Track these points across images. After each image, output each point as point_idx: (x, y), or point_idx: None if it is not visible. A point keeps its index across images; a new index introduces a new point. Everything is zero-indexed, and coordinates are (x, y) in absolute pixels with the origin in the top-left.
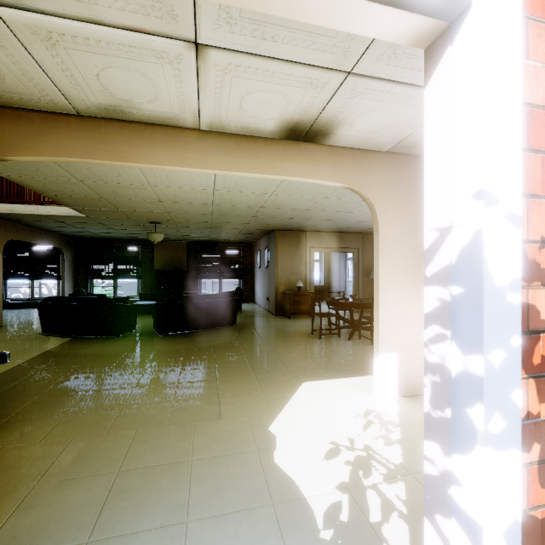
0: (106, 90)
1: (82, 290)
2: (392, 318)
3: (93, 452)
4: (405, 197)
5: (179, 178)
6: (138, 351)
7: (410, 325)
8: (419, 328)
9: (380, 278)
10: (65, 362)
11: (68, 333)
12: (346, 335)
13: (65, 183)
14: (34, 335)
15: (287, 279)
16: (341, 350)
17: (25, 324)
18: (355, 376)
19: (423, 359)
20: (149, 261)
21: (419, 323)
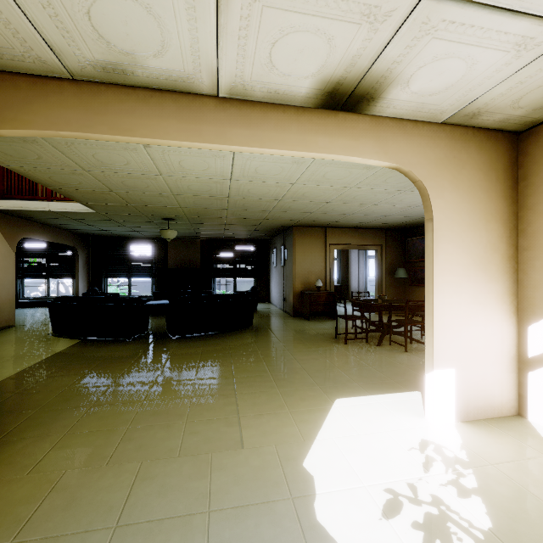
0: (101, 38)
1: (95, 289)
2: (449, 325)
3: (87, 494)
4: (465, 178)
5: (193, 165)
6: (149, 356)
7: (471, 335)
8: (481, 338)
9: (434, 278)
10: (72, 368)
11: (78, 334)
12: (373, 339)
13: (72, 174)
14: (45, 335)
15: (305, 278)
16: (372, 358)
17: (38, 324)
18: (396, 392)
19: (486, 376)
20: (163, 259)
21: (481, 332)
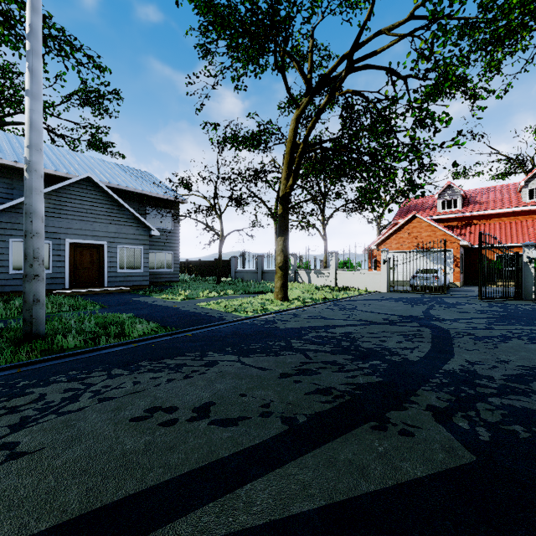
0: None
1: None
2: None
3: None
4: None
5: None
6: None
7: None
8: None
9: None
10: None
11: None
12: None
13: None
14: None
15: None
16: None
17: None
18: None
19: None
20: None
21: None
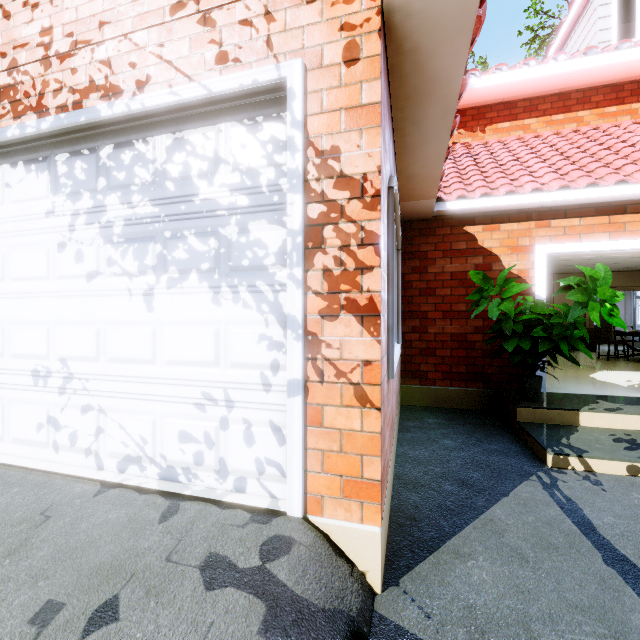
0: None
1: None
2: None
3: None
4: None
5: None
6: None
7: None
8: None
9: None
10: None
11: None
12: (635, 360)
13: None
14: None
15: None
16: (631, 365)
17: None
18: None
19: None
20: None
21: None
